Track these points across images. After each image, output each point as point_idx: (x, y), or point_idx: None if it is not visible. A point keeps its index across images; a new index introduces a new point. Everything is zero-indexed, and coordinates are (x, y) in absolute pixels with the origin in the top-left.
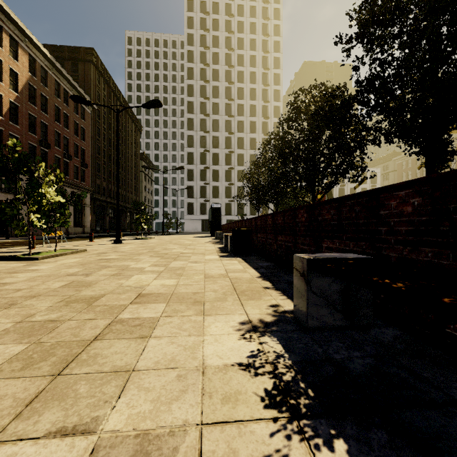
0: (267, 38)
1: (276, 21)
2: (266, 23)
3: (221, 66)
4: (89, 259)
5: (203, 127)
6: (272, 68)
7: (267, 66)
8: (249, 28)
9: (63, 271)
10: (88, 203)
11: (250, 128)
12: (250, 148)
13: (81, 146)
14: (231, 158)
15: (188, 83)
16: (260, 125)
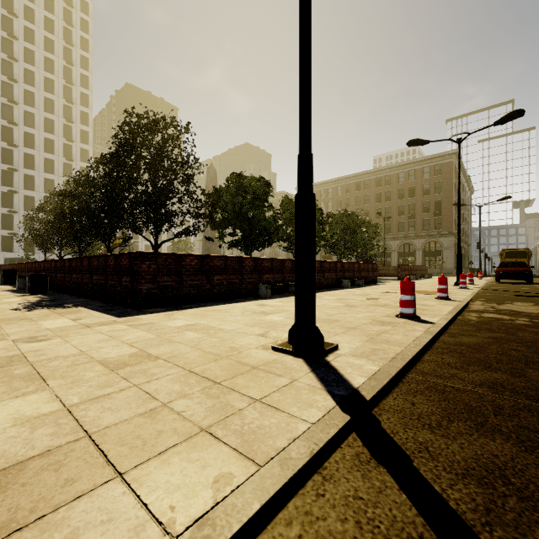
0: (71, 47)
1: (84, 34)
2: (70, 29)
3: None
4: None
5: None
6: (78, 84)
7: (71, 79)
8: (44, 23)
9: None
10: None
11: (46, 146)
12: (46, 171)
13: None
14: (13, 177)
15: None
16: (60, 146)
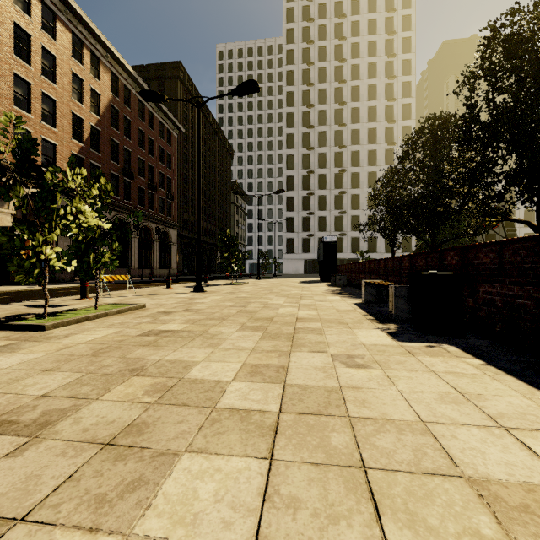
0: (392, 15)
1: None
2: None
3: (329, 62)
4: (128, 332)
5: (306, 143)
6: (399, 53)
7: (392, 51)
8: (367, 6)
9: (16, 390)
10: (175, 241)
11: (369, 137)
12: (369, 165)
13: (167, 175)
14: (342, 179)
15: (288, 90)
16: (382, 132)
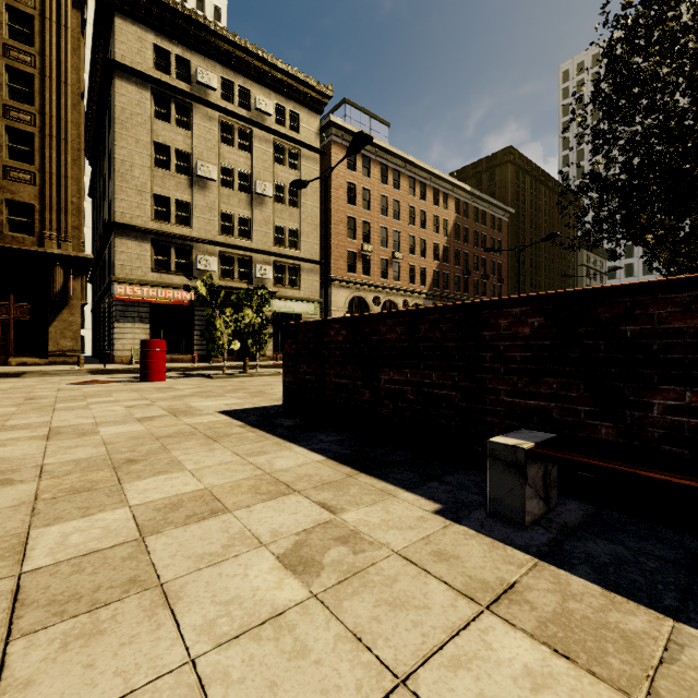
0: None
1: None
2: None
3: None
4: None
5: None
6: None
7: None
8: None
9: None
10: None
11: None
12: None
13: (498, 260)
14: None
15: None
16: None
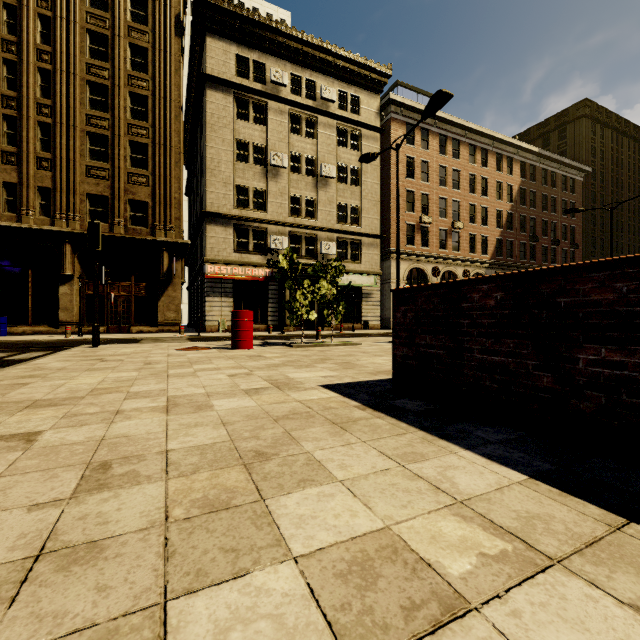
0: None
1: None
2: None
3: None
4: None
5: None
6: None
7: None
8: None
9: None
10: None
11: None
12: None
13: (570, 224)
14: None
15: None
16: None
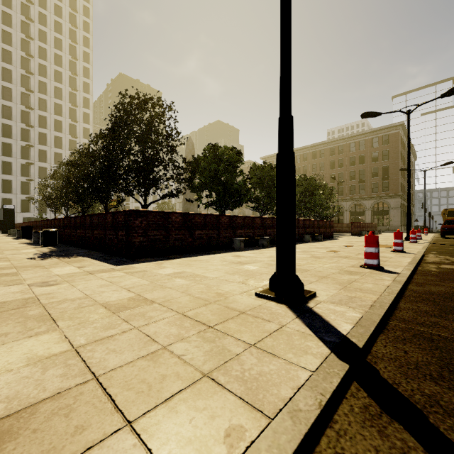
0: (75, 45)
1: (86, 33)
2: (75, 29)
3: (16, 49)
4: None
5: None
6: (81, 75)
7: (75, 71)
8: (54, 26)
9: None
10: None
11: (56, 126)
12: (56, 147)
13: None
14: (30, 152)
15: None
16: (67, 126)
